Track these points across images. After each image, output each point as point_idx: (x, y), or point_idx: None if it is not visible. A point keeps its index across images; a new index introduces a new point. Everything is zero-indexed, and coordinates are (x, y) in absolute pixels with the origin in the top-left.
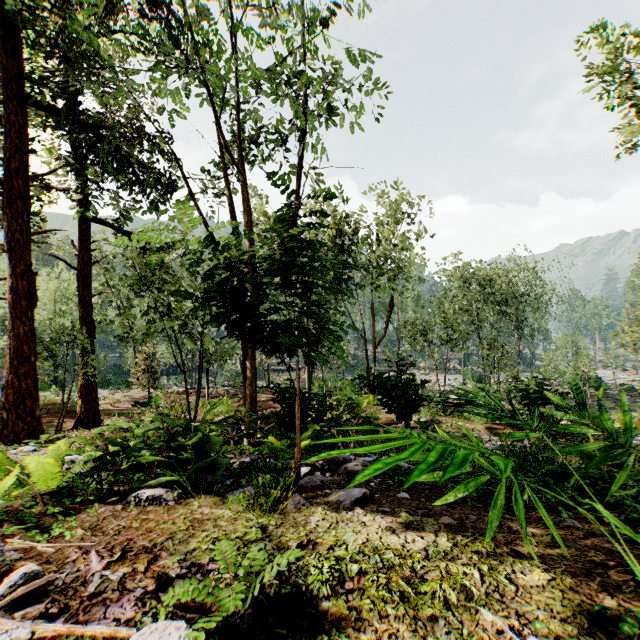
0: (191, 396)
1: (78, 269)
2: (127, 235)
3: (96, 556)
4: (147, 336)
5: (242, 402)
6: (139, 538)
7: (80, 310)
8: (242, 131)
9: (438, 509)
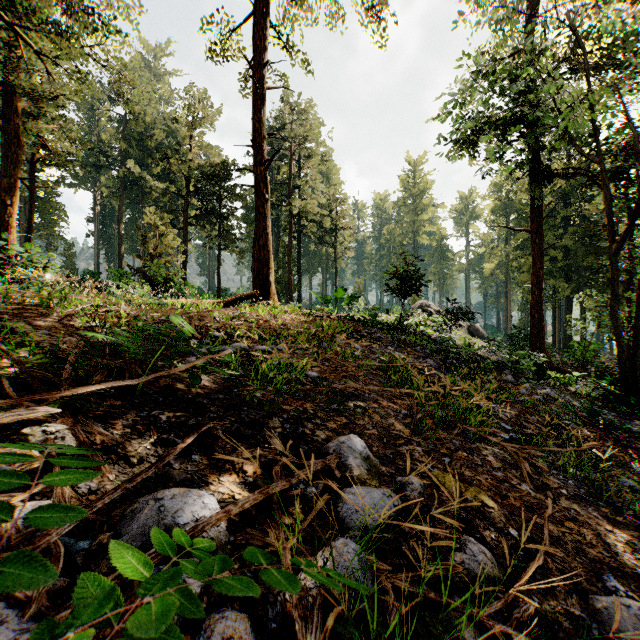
0: None
1: None
2: None
3: None
4: None
5: None
6: None
7: None
8: None
9: None
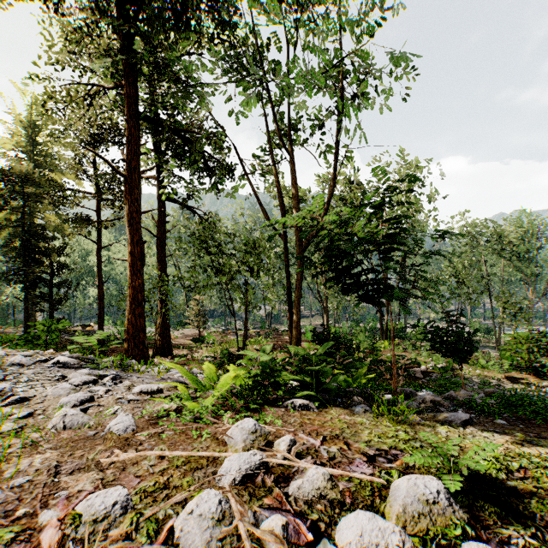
0: (229, 335)
1: (158, 237)
2: (189, 209)
3: (306, 437)
4: (208, 287)
5: (275, 342)
6: (320, 430)
7: (158, 267)
8: (281, 121)
9: (545, 434)
